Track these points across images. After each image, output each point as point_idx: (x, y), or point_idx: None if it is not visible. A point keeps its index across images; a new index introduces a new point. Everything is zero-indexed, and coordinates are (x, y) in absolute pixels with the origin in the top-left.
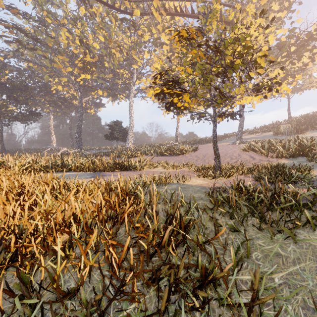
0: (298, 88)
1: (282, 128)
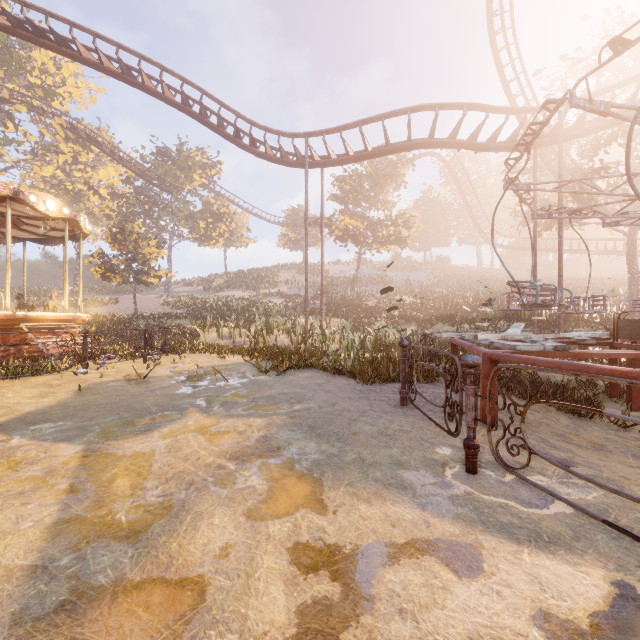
0: (232, 244)
1: (217, 282)
